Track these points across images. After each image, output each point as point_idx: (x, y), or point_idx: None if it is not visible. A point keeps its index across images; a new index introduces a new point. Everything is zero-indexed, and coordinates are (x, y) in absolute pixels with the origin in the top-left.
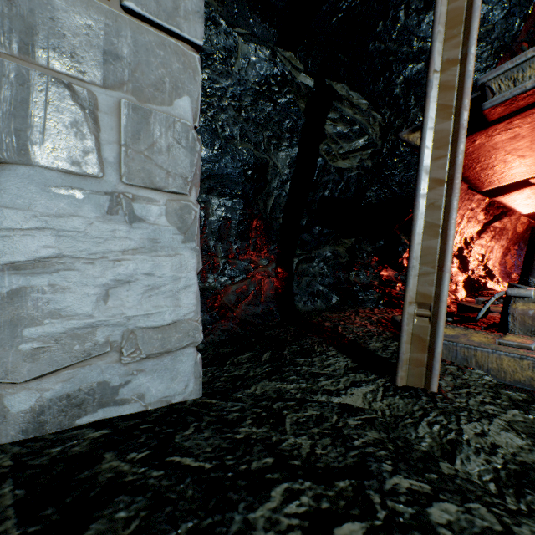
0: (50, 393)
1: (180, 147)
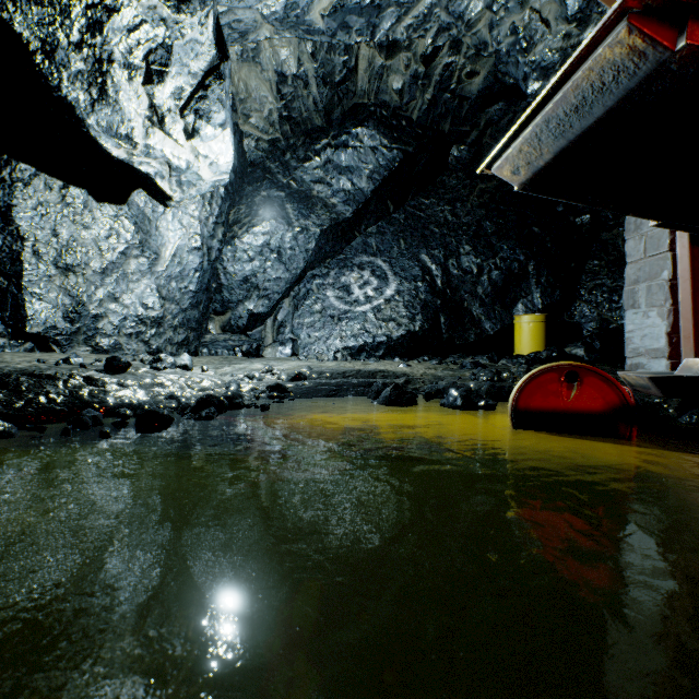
0: (633, 362)
1: (659, 291)
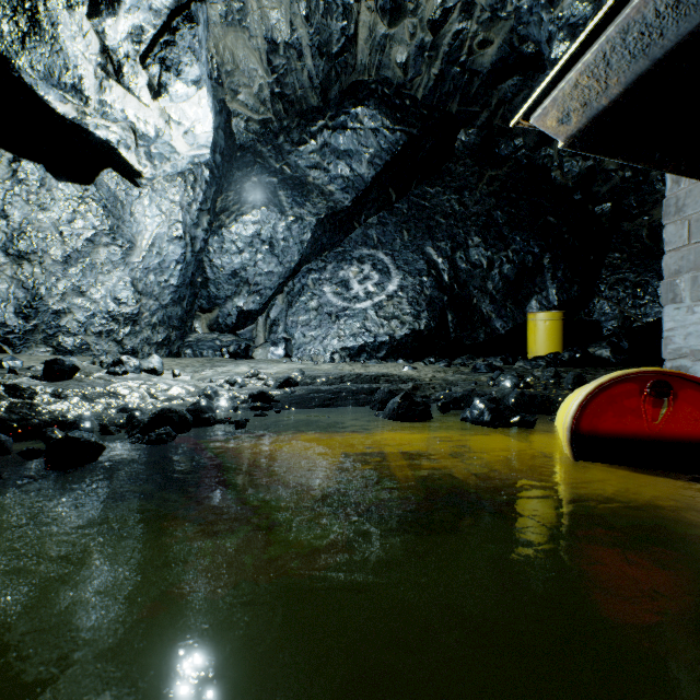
0: (673, 364)
1: None
